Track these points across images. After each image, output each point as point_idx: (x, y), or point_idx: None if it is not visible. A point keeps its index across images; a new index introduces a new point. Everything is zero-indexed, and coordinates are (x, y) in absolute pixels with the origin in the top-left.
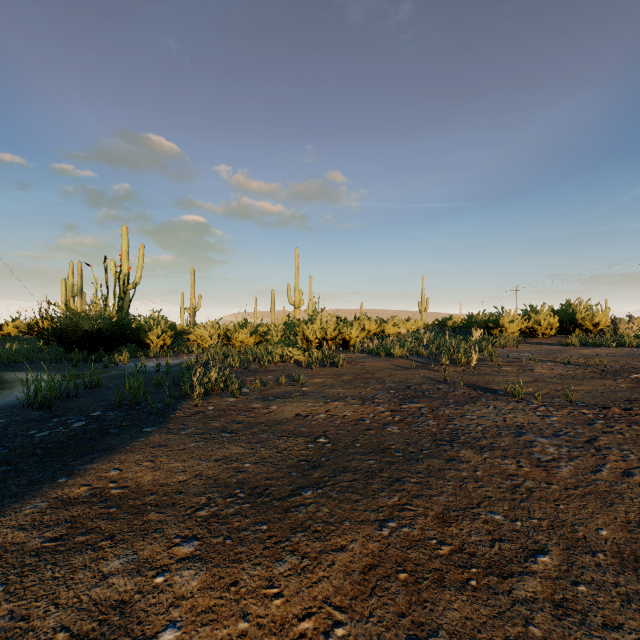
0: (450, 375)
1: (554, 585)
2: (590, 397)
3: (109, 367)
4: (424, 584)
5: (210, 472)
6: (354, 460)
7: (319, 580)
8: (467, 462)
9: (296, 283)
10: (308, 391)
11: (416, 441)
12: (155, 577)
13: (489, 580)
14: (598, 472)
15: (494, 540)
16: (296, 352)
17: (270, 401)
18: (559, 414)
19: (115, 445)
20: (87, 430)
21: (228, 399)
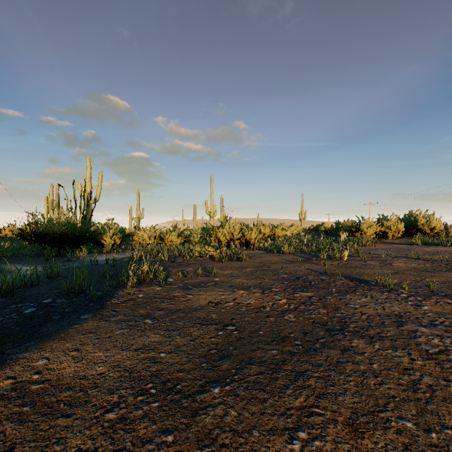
0: (328, 268)
1: None
2: (446, 287)
3: (72, 260)
4: None
5: (128, 363)
6: (258, 350)
7: None
8: (361, 353)
9: (211, 199)
10: (219, 281)
11: (311, 329)
12: None
13: None
14: None
15: None
16: (211, 249)
17: (188, 290)
18: (428, 303)
19: (52, 332)
20: (34, 316)
21: (155, 288)
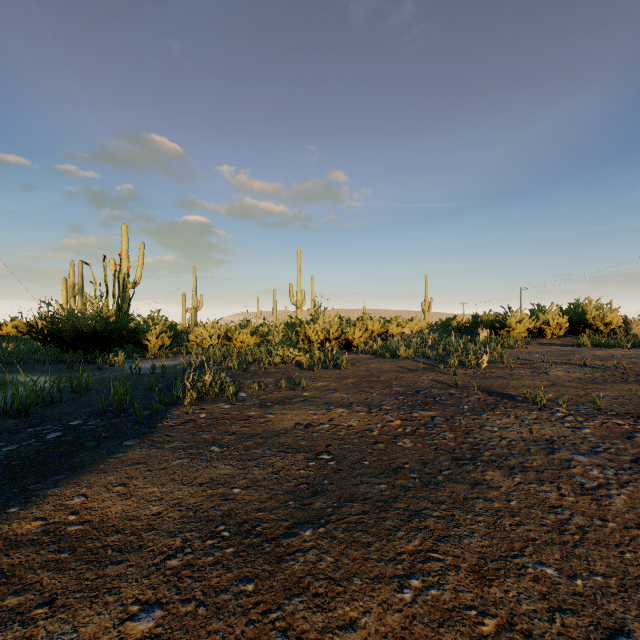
0: (460, 378)
1: None
2: (618, 404)
3: (104, 369)
4: None
5: (191, 500)
6: (362, 484)
7: None
8: (497, 488)
9: (298, 283)
10: (309, 396)
11: (433, 458)
12: None
13: None
14: None
15: (552, 610)
16: (297, 353)
17: (268, 408)
18: (591, 425)
19: (87, 462)
20: (61, 443)
21: (223, 405)
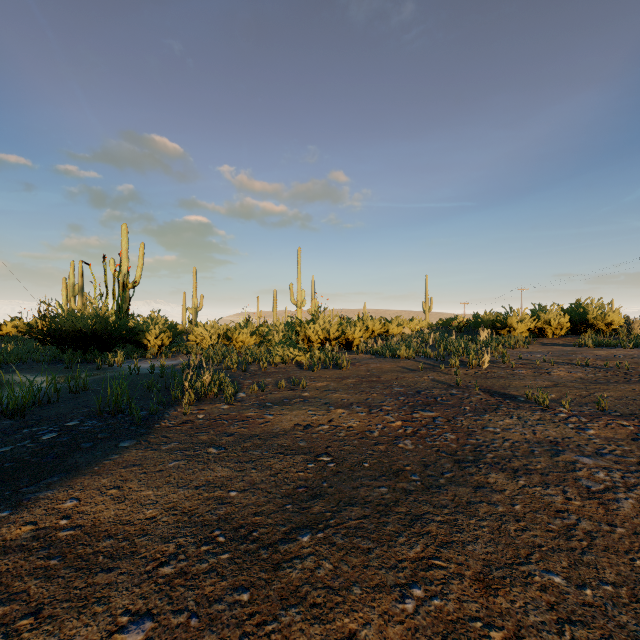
0: (462, 378)
1: None
2: (622, 405)
3: (103, 368)
4: None
5: (186, 504)
6: (362, 487)
7: None
8: (501, 491)
9: (298, 282)
10: (309, 396)
11: (434, 460)
12: None
13: None
14: None
15: (561, 621)
16: (297, 353)
17: (267, 408)
18: (595, 426)
19: (82, 464)
20: (56, 444)
21: (221, 406)
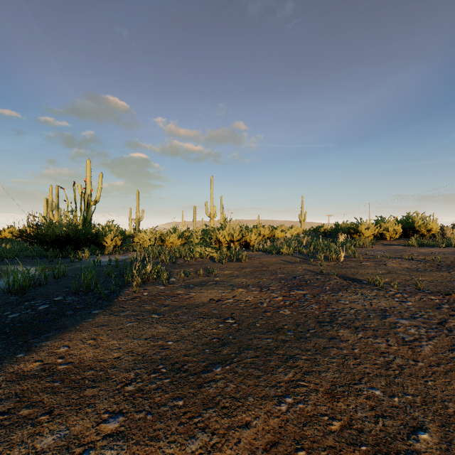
0: (325, 268)
1: None
2: (433, 286)
3: (75, 262)
4: None
5: (140, 349)
6: (255, 338)
7: None
8: (346, 341)
9: (211, 201)
10: (219, 280)
11: (303, 322)
12: (81, 454)
13: None
14: (454, 351)
15: (377, 416)
16: (211, 251)
17: (190, 288)
18: (412, 300)
19: (68, 325)
20: (49, 312)
21: (159, 287)
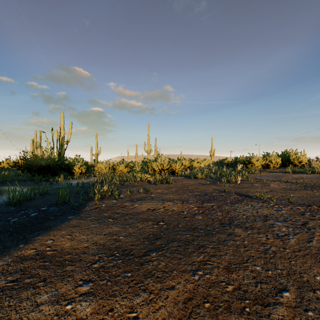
0: (227, 188)
1: (294, 311)
2: (300, 200)
3: (53, 184)
4: (219, 310)
5: (101, 241)
6: (178, 234)
7: (159, 308)
8: (239, 236)
9: (148, 141)
10: (154, 196)
11: (211, 224)
12: (66, 305)
13: (256, 308)
14: (310, 242)
15: (257, 282)
16: (148, 176)
17: (134, 202)
18: (285, 209)
19: (52, 226)
20: (38, 217)
21: (113, 201)
